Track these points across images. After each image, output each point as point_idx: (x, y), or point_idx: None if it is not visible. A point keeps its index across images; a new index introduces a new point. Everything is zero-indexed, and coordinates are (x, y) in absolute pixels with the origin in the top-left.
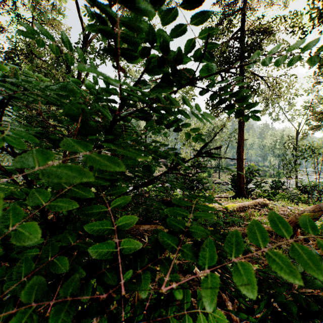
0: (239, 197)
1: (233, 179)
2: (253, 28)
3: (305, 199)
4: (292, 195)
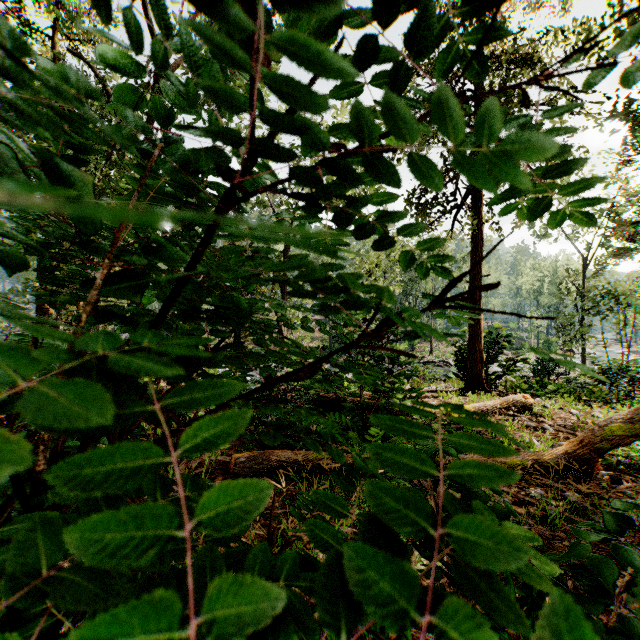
0: (473, 391)
1: (461, 355)
2: (500, 52)
3: (604, 394)
4: (578, 387)
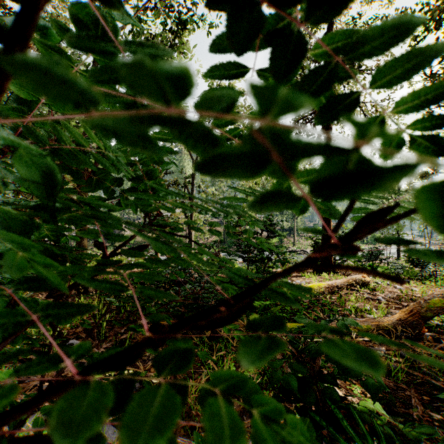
0: (325, 272)
1: (316, 246)
2: None
3: (416, 273)
4: (398, 268)
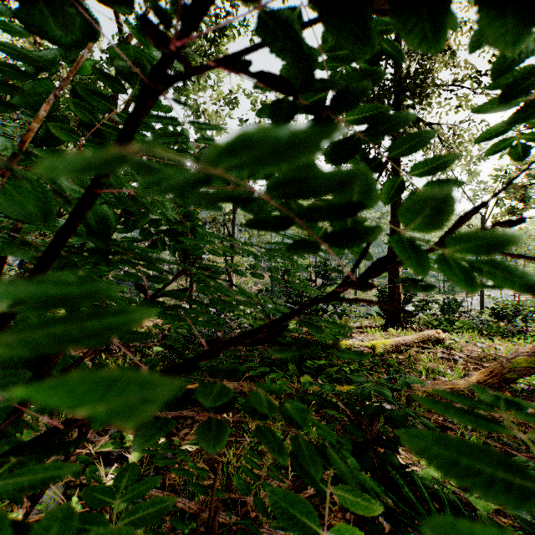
0: (392, 327)
1: (382, 296)
2: None
3: (502, 329)
4: (480, 323)
